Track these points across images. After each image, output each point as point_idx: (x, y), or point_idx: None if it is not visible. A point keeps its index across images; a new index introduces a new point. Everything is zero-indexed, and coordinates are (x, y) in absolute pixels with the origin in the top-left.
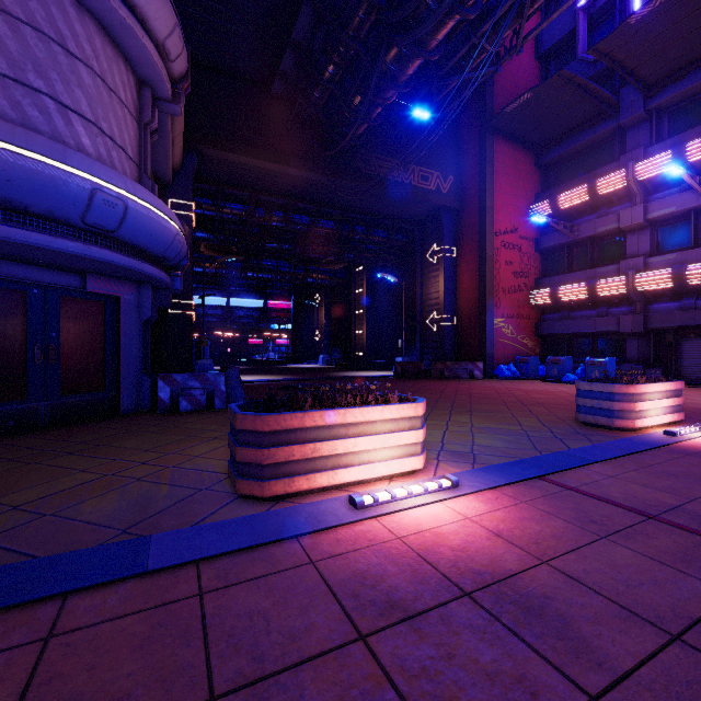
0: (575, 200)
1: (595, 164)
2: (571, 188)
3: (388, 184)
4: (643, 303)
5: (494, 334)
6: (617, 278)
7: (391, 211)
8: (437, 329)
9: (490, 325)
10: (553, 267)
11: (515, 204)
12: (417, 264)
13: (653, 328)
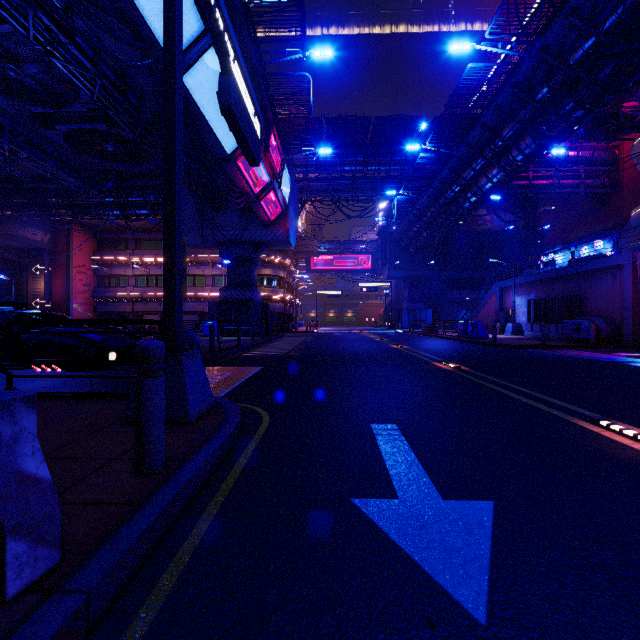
0: (111, 260)
1: (119, 247)
2: (109, 254)
3: (14, 237)
4: (133, 303)
5: (74, 311)
6: (125, 293)
7: (9, 244)
8: (40, 307)
9: (72, 307)
10: (103, 283)
11: (84, 254)
12: (25, 272)
13: (136, 311)
